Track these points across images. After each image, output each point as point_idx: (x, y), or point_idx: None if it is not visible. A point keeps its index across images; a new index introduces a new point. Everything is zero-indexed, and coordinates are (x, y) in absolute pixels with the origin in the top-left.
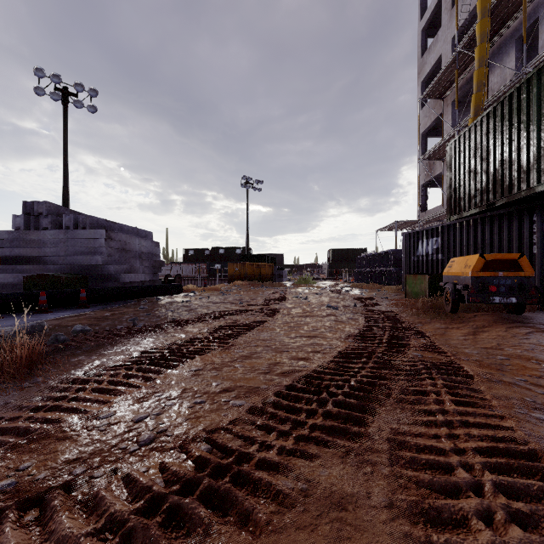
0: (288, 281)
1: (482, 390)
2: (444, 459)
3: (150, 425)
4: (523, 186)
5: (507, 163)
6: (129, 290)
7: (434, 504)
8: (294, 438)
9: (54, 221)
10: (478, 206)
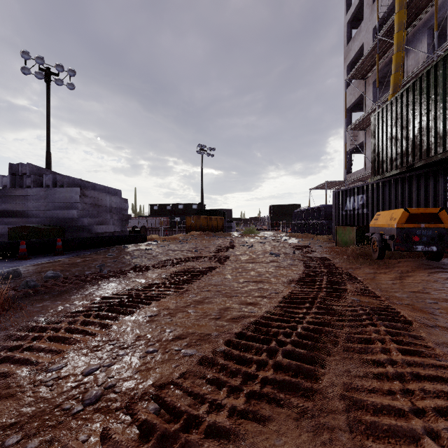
0: (236, 232)
1: (422, 336)
2: (407, 424)
3: (99, 379)
4: (439, 150)
5: (425, 130)
6: (100, 239)
7: None
8: (245, 395)
9: (36, 180)
10: (399, 168)
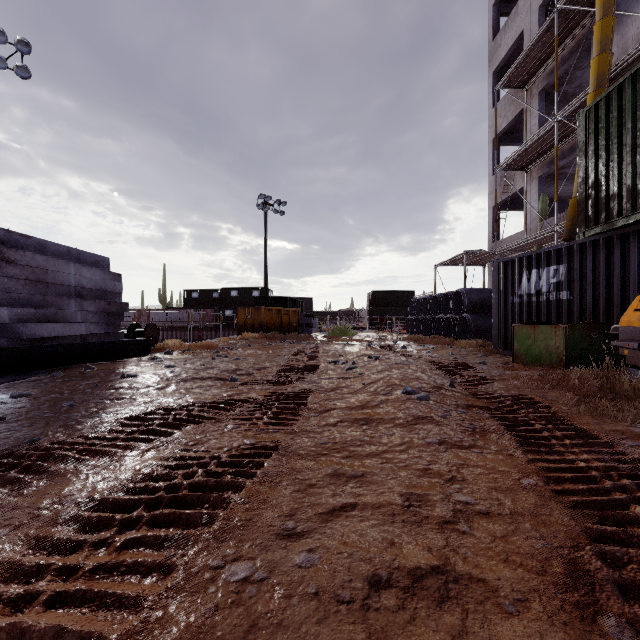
0: (319, 332)
1: None
2: None
3: None
4: None
5: None
6: (33, 353)
7: None
8: None
9: None
10: None
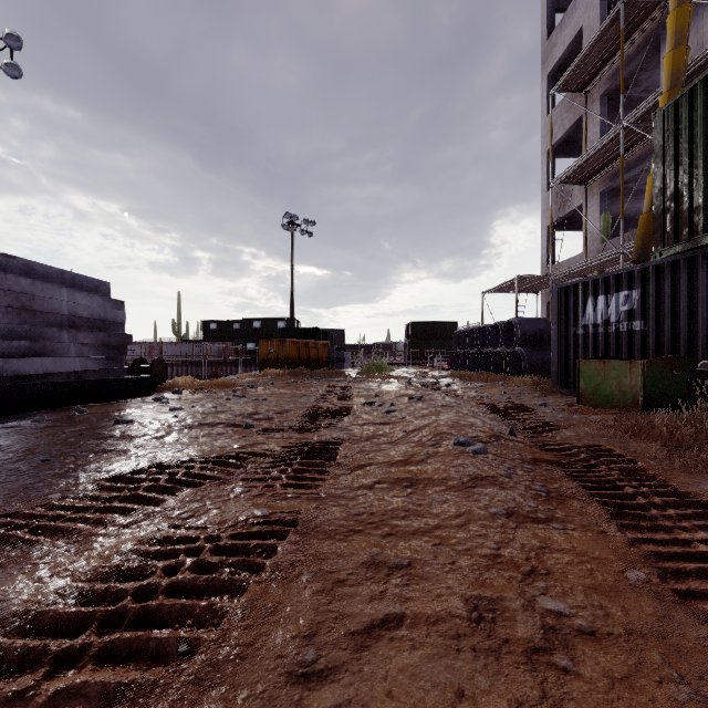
0: (352, 368)
1: None
2: None
3: None
4: None
5: None
6: (13, 393)
7: None
8: None
9: None
10: None
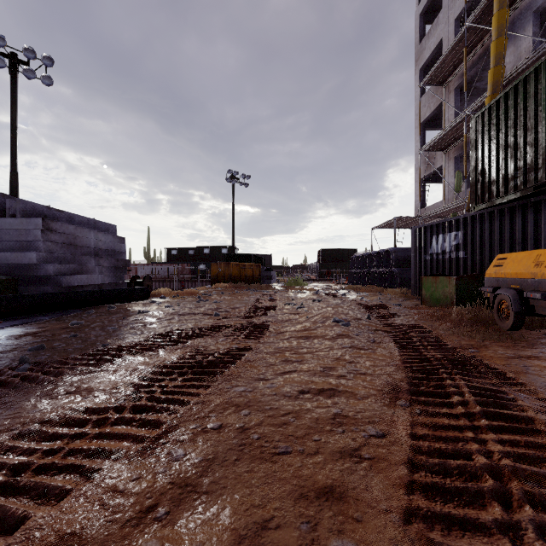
0: (277, 283)
1: None
2: None
3: None
4: None
5: None
6: (72, 296)
7: None
8: None
9: None
10: (521, 190)
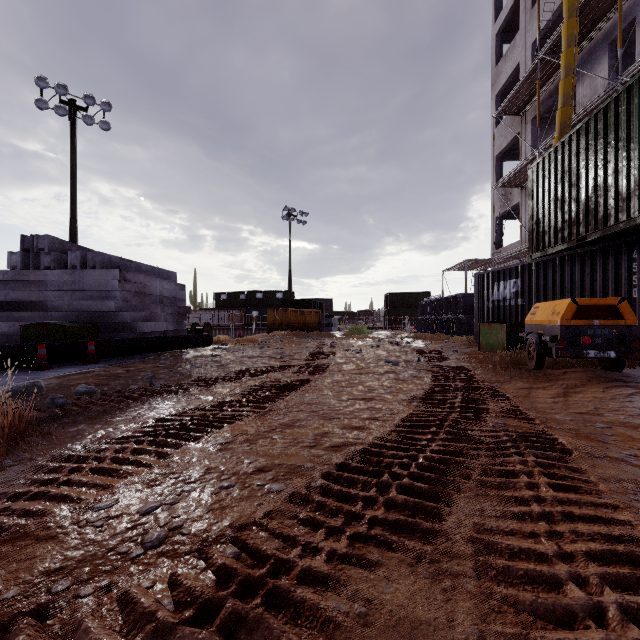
0: (338, 331)
1: (584, 469)
2: (549, 569)
3: (161, 519)
4: (621, 217)
5: (602, 189)
6: (148, 341)
7: (543, 639)
8: (348, 537)
9: (58, 259)
10: (567, 242)
